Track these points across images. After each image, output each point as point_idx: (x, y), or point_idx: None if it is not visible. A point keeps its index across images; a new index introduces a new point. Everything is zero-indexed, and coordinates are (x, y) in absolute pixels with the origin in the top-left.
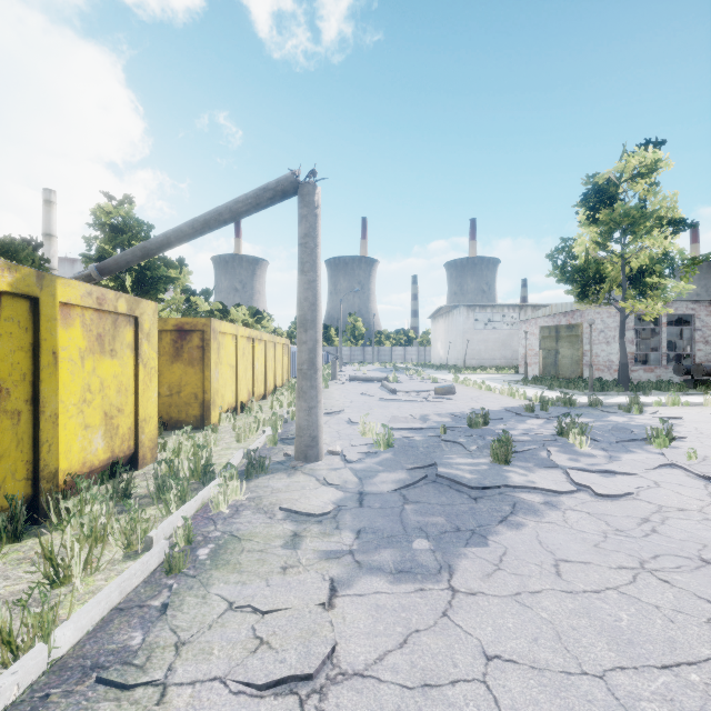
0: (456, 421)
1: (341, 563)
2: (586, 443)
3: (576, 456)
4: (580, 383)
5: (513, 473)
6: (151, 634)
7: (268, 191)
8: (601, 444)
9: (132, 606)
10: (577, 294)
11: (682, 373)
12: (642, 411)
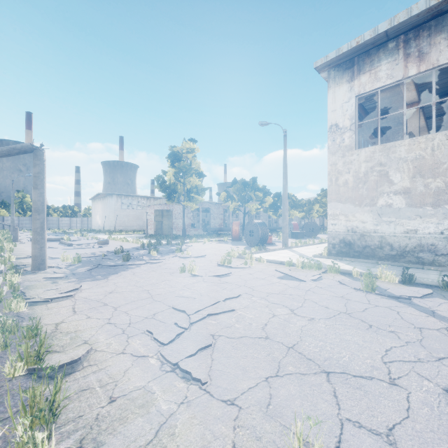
0: (109, 253)
1: (75, 282)
2: (157, 254)
3: (151, 257)
4: (170, 237)
5: (129, 263)
6: (27, 295)
7: (16, 150)
8: (162, 254)
9: (10, 296)
10: (166, 198)
11: (205, 231)
12: (183, 244)
